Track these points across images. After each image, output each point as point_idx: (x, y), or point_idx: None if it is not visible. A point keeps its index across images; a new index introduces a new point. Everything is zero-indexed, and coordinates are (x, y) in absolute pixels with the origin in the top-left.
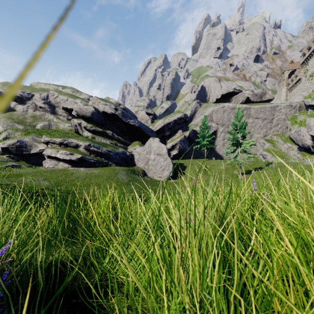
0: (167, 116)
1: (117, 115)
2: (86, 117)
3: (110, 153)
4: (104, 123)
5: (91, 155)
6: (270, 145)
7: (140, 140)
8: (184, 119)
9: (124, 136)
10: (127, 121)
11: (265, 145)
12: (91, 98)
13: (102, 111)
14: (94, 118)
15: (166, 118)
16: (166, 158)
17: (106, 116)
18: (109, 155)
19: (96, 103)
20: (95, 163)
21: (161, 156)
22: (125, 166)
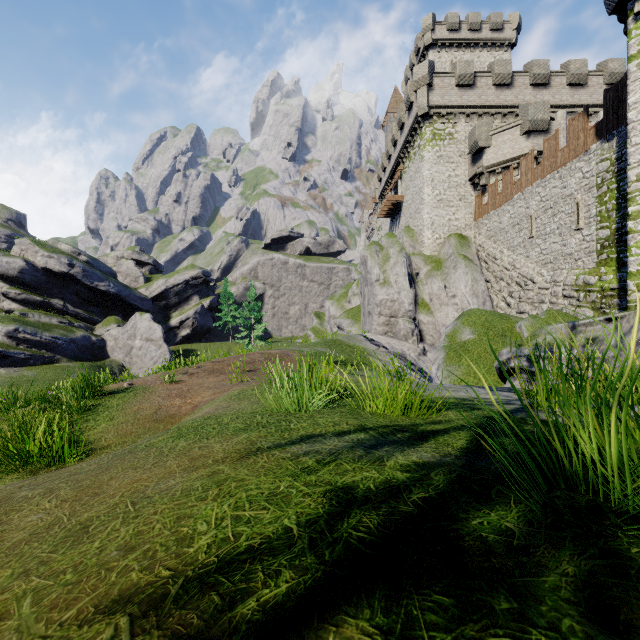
0: (173, 273)
1: (74, 275)
2: (8, 276)
3: (57, 341)
4: (47, 287)
5: (19, 347)
6: (316, 322)
7: (120, 314)
8: (203, 280)
9: (89, 307)
10: (93, 285)
11: (314, 322)
12: (17, 241)
13: (42, 267)
14: (25, 279)
15: (170, 277)
16: (160, 345)
17: (51, 274)
18: (55, 344)
19: (30, 252)
20: (28, 359)
21: (152, 342)
22: (88, 360)
